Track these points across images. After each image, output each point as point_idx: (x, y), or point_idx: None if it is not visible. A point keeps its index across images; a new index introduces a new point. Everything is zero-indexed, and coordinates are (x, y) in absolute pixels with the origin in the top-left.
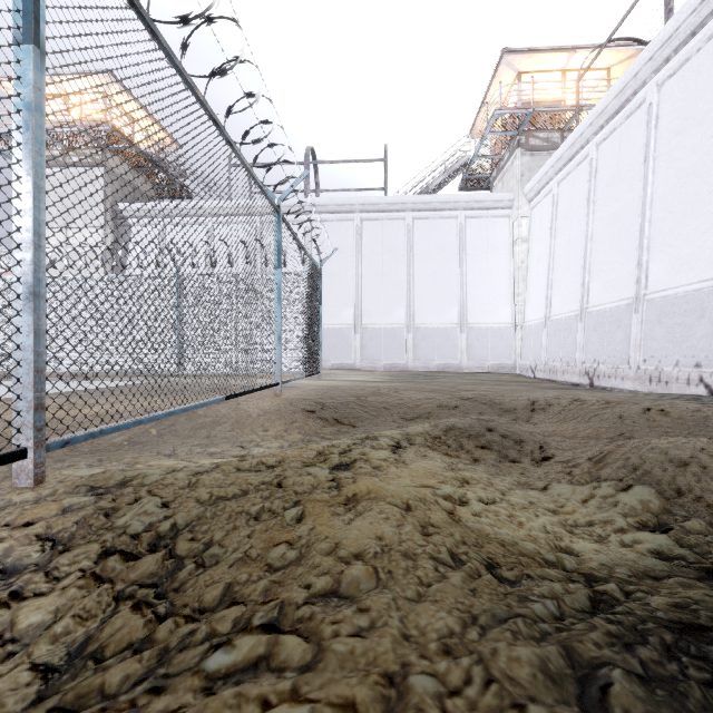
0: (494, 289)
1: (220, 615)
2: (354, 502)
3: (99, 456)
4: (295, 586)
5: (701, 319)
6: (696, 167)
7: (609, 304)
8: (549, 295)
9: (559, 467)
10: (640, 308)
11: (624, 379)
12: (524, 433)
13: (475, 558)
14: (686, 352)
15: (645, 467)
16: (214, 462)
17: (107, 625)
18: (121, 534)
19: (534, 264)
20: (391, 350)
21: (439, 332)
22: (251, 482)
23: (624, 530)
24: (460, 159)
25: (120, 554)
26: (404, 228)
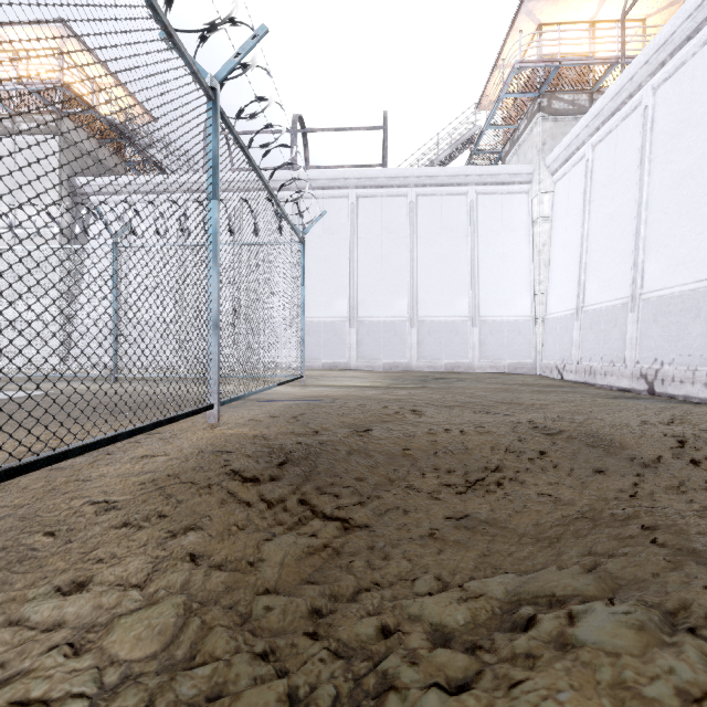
0: (510, 276)
1: None
2: None
3: None
4: None
5: None
6: None
7: (679, 287)
8: (583, 281)
9: None
10: None
11: None
12: None
13: None
14: None
15: None
16: None
17: None
18: None
19: (559, 246)
20: (391, 347)
21: (447, 326)
22: None
23: None
24: (469, 130)
25: None
26: (407, 207)
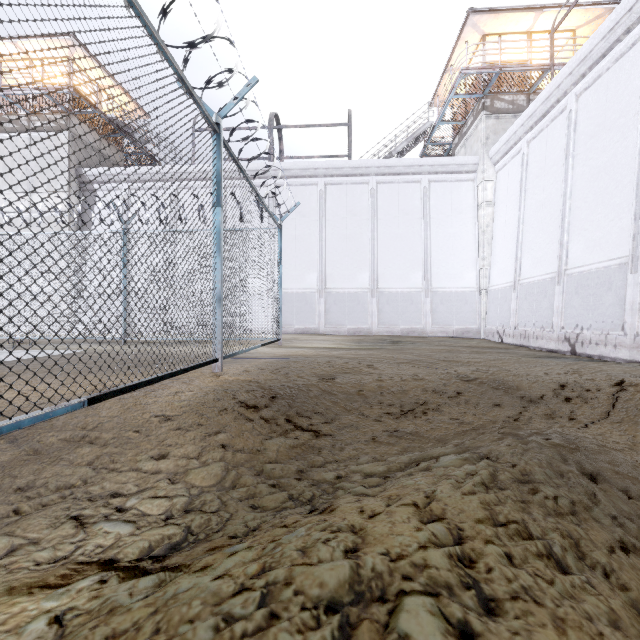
0: (458, 253)
1: None
2: None
3: None
4: None
5: None
6: None
7: (596, 265)
8: (519, 258)
9: None
10: (638, 267)
11: (617, 347)
12: None
13: None
14: None
15: None
16: None
17: None
18: None
19: (500, 227)
20: (355, 314)
21: (403, 296)
22: None
23: None
24: (423, 125)
25: None
26: (368, 193)
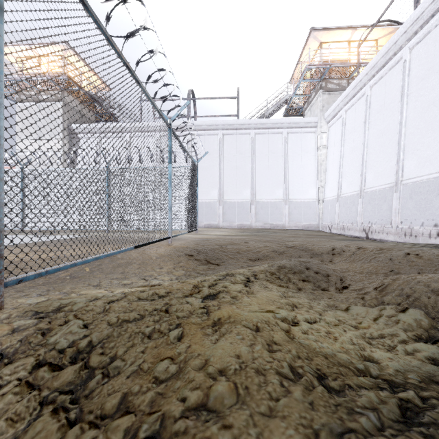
0: (305, 177)
1: (115, 424)
2: (219, 325)
3: (48, 287)
4: (174, 399)
5: (438, 196)
6: (435, 100)
7: (379, 187)
8: (340, 181)
9: (355, 294)
10: (398, 189)
11: (388, 234)
12: (329, 270)
13: (308, 372)
14: (428, 217)
15: (415, 295)
16: (123, 293)
17: (30, 428)
18: (52, 349)
19: (330, 162)
20: (241, 215)
21: (271, 204)
22: (147, 309)
23: (406, 342)
24: (284, 97)
25: (49, 366)
26: (250, 140)
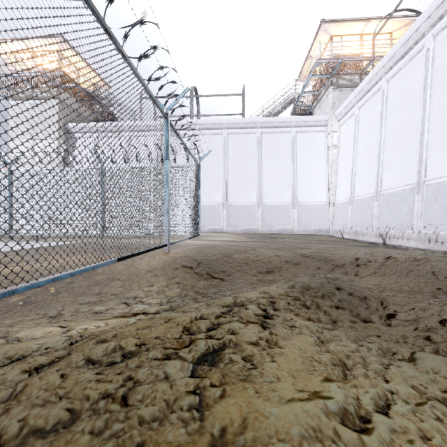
0: (315, 179)
1: None
2: None
3: None
4: None
5: None
6: None
7: (397, 188)
8: (353, 183)
9: (412, 329)
10: (420, 190)
11: (409, 240)
12: (365, 290)
13: None
14: None
15: None
16: (74, 341)
17: None
18: None
19: (342, 162)
20: (247, 219)
21: (279, 208)
22: (88, 395)
23: None
24: (292, 94)
25: None
26: (256, 139)
